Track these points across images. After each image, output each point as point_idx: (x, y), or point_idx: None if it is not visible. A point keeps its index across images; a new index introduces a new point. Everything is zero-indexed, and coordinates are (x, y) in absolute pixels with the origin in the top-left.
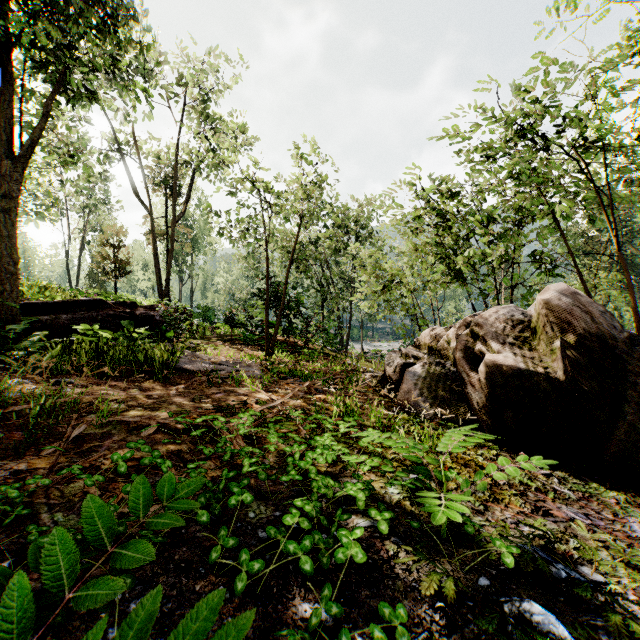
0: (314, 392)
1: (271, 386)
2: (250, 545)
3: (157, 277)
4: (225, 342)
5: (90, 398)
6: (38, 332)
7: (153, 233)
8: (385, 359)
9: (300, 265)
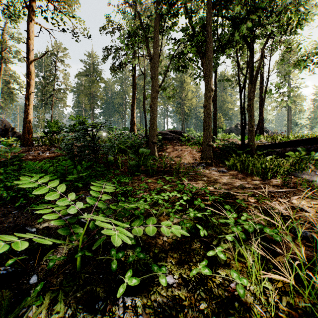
0: None
1: None
2: None
3: None
4: None
5: (209, 175)
6: (270, 156)
7: None
8: None
9: None
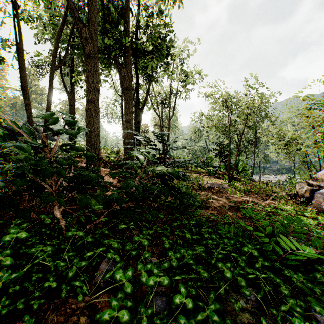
0: (265, 199)
1: (245, 195)
2: (301, 243)
3: (162, 145)
4: (199, 174)
5: None
6: None
7: (161, 126)
8: (296, 186)
9: (227, 135)
